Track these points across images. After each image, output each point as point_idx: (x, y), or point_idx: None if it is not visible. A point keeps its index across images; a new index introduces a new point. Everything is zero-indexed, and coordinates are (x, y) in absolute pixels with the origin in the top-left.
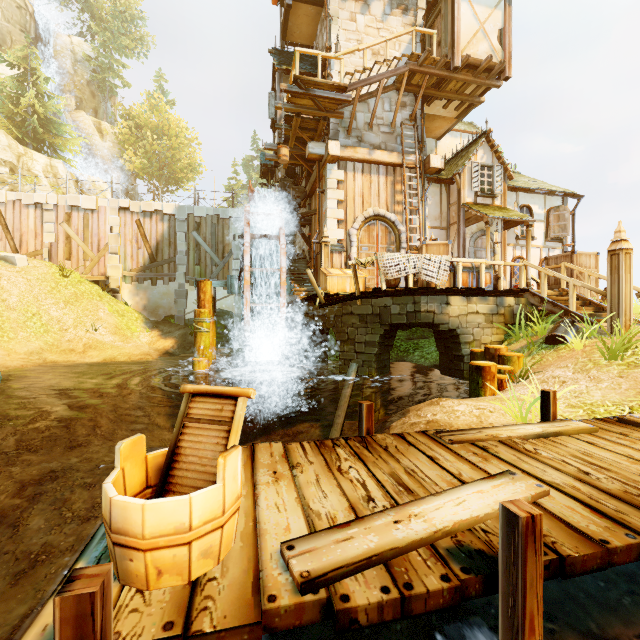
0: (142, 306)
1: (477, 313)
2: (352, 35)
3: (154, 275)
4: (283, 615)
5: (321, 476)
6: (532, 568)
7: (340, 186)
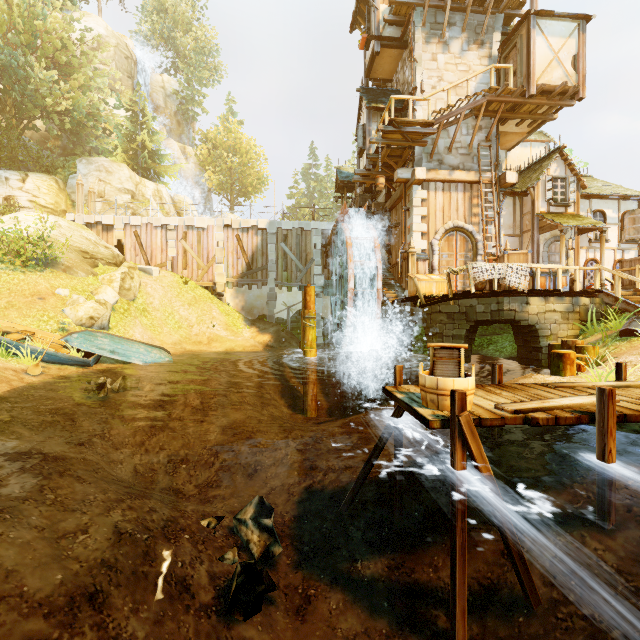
0: (241, 307)
1: (554, 311)
2: (433, 73)
3: (250, 281)
4: (509, 420)
5: (488, 394)
6: (611, 410)
7: (423, 204)
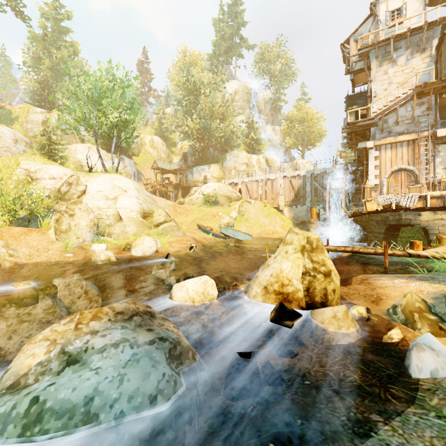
0: (292, 217)
1: (441, 219)
2: (385, 81)
3: (296, 203)
4: None
5: None
6: None
7: (376, 158)
